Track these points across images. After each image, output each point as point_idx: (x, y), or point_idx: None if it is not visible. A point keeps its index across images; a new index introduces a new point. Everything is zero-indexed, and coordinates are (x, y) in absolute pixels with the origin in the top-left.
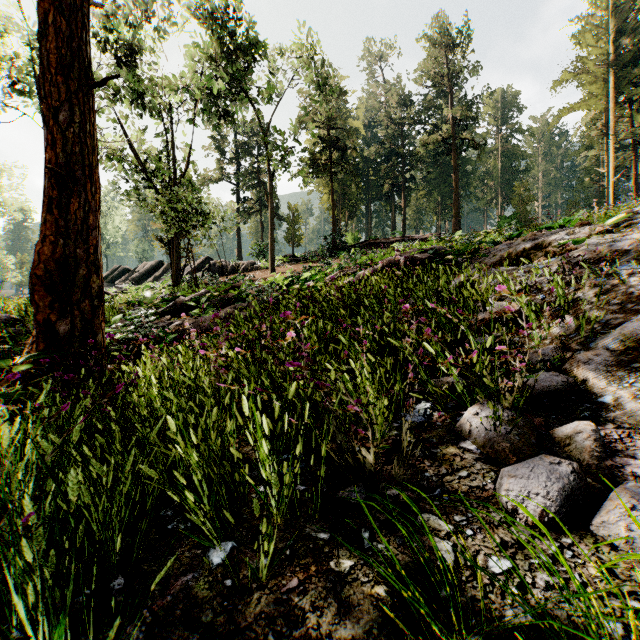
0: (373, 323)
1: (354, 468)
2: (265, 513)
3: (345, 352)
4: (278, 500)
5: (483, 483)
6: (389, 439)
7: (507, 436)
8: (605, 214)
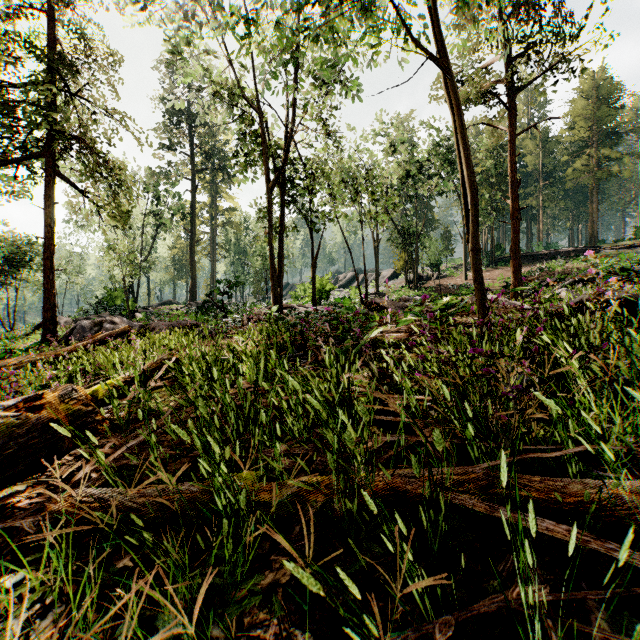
0: None
1: None
2: None
3: None
4: None
5: None
6: None
7: None
8: None
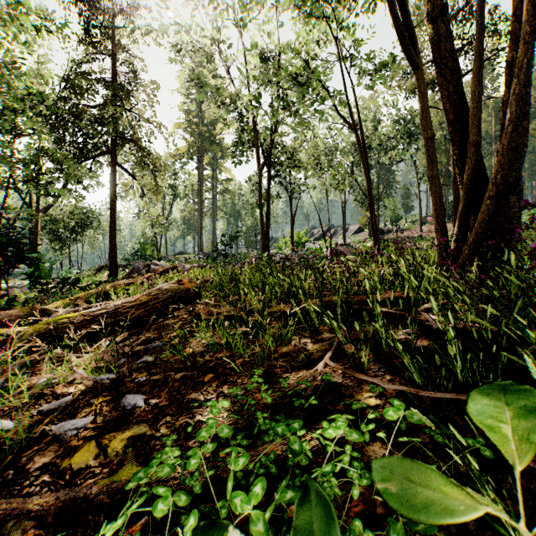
0: None
1: None
2: None
3: None
4: None
5: None
6: None
7: None
8: None
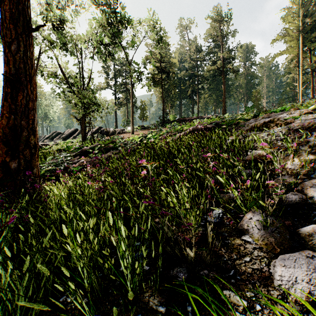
0: (186, 162)
1: (180, 258)
2: (123, 288)
3: (172, 181)
4: (132, 277)
5: (261, 266)
6: (199, 233)
7: (272, 234)
8: (302, 105)
